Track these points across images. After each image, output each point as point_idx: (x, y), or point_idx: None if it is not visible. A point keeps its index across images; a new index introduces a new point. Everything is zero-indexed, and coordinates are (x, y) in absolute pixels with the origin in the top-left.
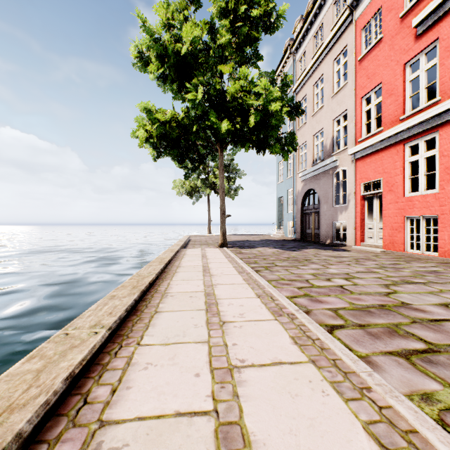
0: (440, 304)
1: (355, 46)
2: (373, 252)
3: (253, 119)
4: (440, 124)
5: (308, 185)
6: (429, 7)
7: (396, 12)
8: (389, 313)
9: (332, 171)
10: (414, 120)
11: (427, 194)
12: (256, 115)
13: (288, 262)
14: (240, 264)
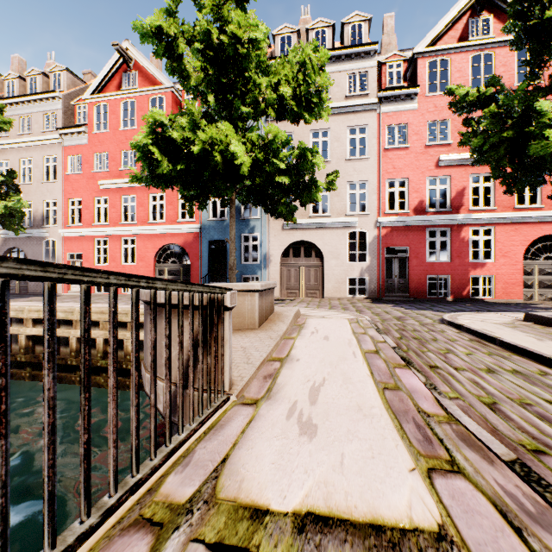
0: (105, 301)
1: (64, 162)
2: (78, 295)
3: (2, 211)
4: (110, 235)
5: (12, 243)
6: (106, 182)
7: (90, 166)
8: (94, 303)
9: (43, 239)
10: (99, 229)
11: (105, 265)
12: (6, 210)
13: (36, 301)
14: (16, 302)
